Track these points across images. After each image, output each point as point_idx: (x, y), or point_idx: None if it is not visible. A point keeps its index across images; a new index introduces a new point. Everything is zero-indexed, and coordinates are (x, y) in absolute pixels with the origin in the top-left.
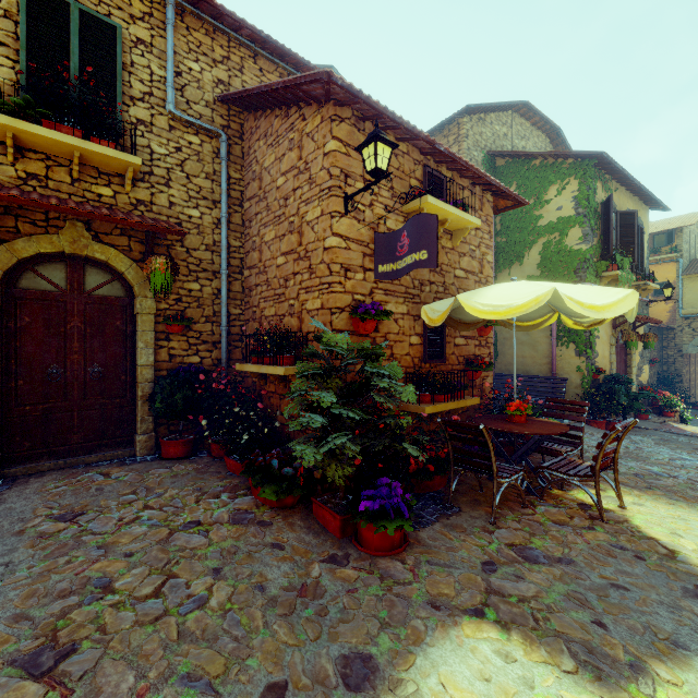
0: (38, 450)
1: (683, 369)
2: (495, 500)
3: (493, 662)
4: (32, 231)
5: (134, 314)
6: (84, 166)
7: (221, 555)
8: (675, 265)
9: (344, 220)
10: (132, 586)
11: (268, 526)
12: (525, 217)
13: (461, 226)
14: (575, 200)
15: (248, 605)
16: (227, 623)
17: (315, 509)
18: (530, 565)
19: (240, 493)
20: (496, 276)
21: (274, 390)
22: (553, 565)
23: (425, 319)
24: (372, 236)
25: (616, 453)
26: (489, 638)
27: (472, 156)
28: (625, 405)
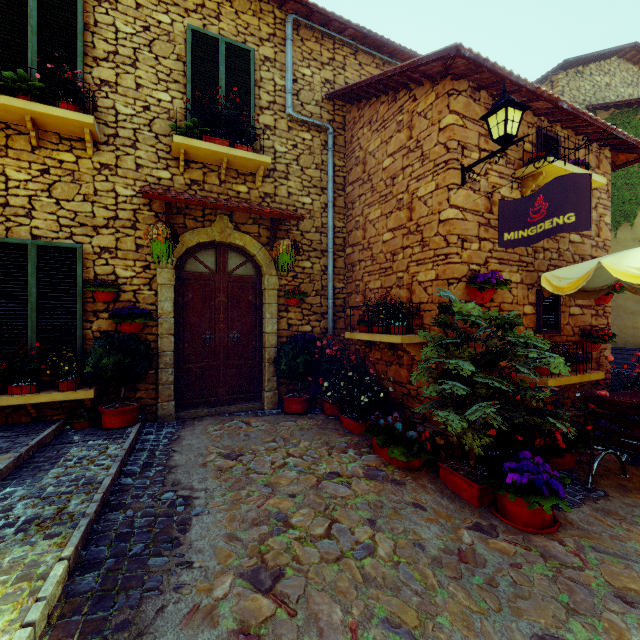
0: (197, 400)
1: None
2: None
3: None
4: (194, 226)
5: (261, 290)
6: (228, 169)
7: (370, 508)
8: None
9: (460, 192)
10: (305, 524)
11: (402, 485)
12: (637, 172)
13: None
14: None
15: (414, 561)
16: (402, 575)
17: (443, 474)
18: None
19: (364, 450)
20: None
21: (379, 357)
22: None
23: (548, 287)
24: (486, 205)
25: None
26: None
27: None
28: None
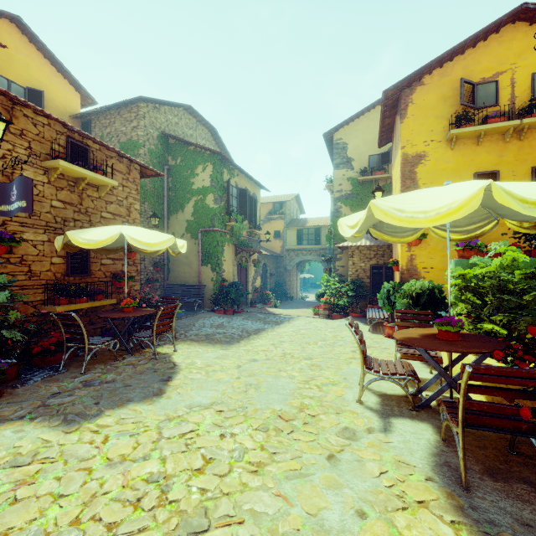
0: None
1: (286, 278)
2: (86, 358)
3: (6, 436)
4: None
5: None
6: None
7: None
8: (283, 221)
9: None
10: None
11: None
12: (185, 181)
13: (103, 183)
14: (211, 177)
15: None
16: None
17: None
18: (85, 388)
19: None
20: (169, 218)
21: None
22: (100, 385)
23: (57, 245)
24: (5, 181)
25: (173, 322)
26: (15, 427)
27: (149, 132)
28: (235, 299)
